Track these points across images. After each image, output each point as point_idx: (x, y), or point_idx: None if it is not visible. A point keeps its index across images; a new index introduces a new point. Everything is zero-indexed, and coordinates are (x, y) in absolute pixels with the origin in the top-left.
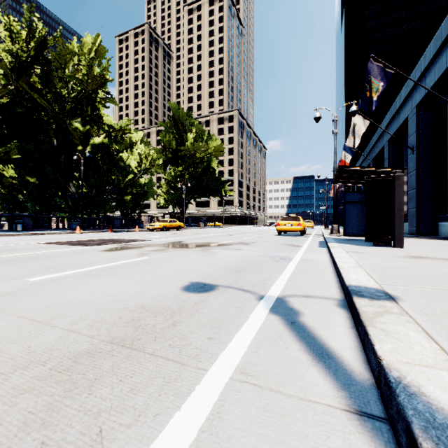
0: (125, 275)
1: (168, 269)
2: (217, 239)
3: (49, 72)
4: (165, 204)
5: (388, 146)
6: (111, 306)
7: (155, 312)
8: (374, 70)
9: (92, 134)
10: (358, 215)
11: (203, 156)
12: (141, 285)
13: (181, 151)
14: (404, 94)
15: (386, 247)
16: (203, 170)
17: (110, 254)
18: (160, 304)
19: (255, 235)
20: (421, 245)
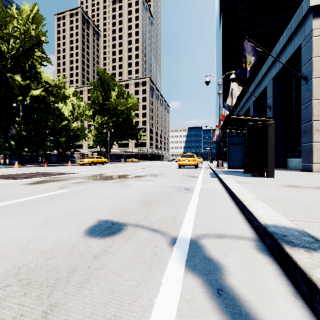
0: (29, 213)
1: (80, 203)
2: (132, 172)
3: None
4: (94, 144)
5: (253, 106)
6: None
7: (29, 283)
8: (248, 48)
9: (31, 87)
10: (237, 153)
11: (123, 109)
12: (39, 229)
13: (106, 105)
14: (264, 70)
15: (262, 177)
16: (123, 120)
17: (31, 187)
18: (47, 262)
19: (162, 168)
20: (283, 175)
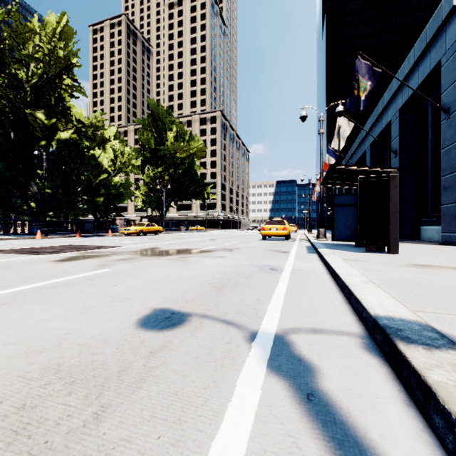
0: (63, 299)
1: (128, 287)
2: (197, 245)
3: (1, 51)
4: (143, 206)
5: (370, 150)
6: (1, 370)
7: (73, 381)
8: (361, 68)
9: (58, 128)
10: (346, 218)
11: (184, 156)
12: (78, 318)
13: (161, 151)
14: (387, 98)
15: (381, 253)
16: (184, 171)
17: (62, 266)
18: (92, 358)
19: (238, 240)
20: (413, 250)
